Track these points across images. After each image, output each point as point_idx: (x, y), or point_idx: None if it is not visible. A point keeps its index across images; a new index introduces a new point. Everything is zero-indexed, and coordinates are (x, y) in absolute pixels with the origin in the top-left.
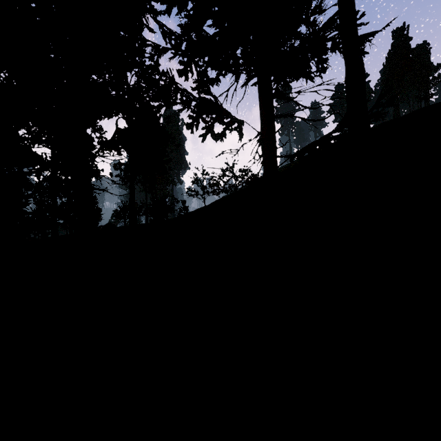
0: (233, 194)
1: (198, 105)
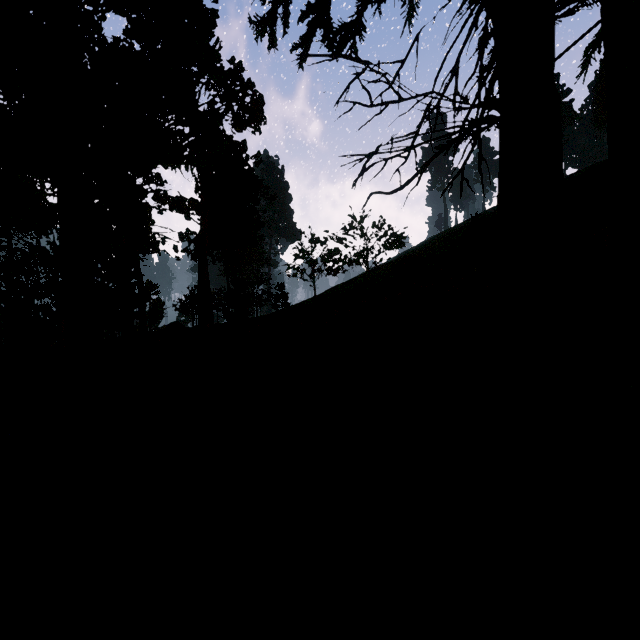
0: (358, 277)
1: None
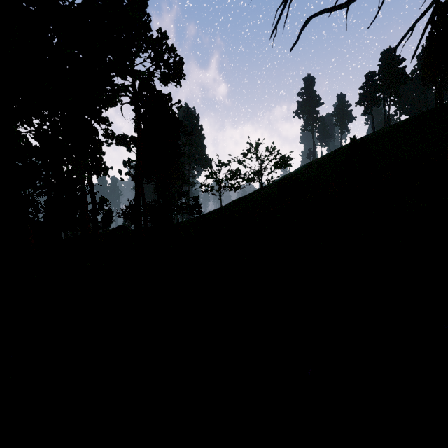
0: (252, 193)
1: None
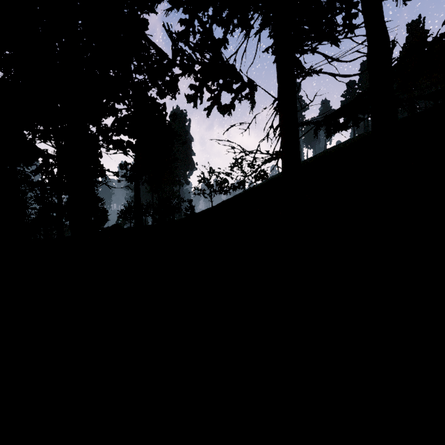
0: (241, 194)
1: (201, 69)
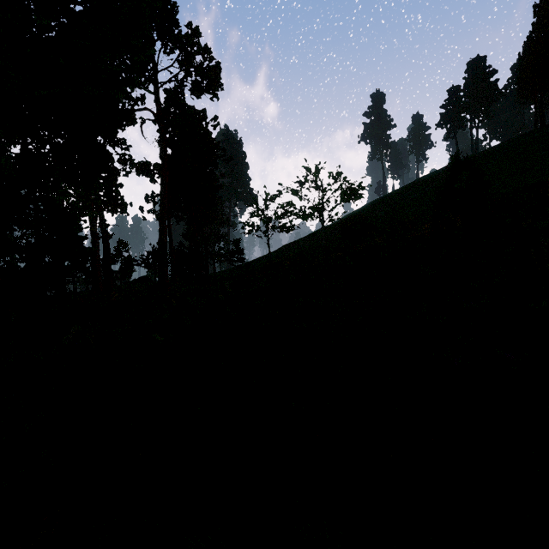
0: (308, 236)
1: None
